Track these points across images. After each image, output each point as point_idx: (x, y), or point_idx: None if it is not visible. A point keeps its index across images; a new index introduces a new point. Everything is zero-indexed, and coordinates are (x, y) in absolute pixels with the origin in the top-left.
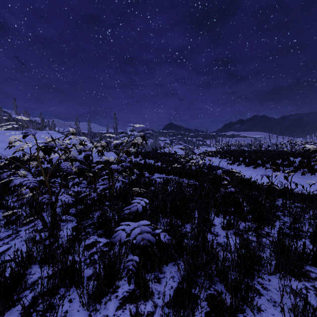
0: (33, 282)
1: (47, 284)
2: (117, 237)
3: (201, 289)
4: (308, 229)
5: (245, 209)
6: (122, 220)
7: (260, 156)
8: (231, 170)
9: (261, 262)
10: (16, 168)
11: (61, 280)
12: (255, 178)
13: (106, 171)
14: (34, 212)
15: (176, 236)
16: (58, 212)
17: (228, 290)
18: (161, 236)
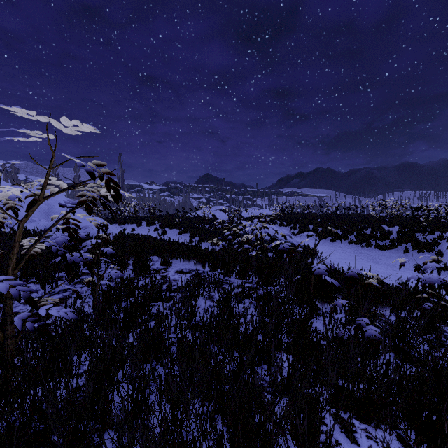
0: None
1: None
2: None
3: None
4: None
5: None
6: None
7: (339, 223)
8: None
9: None
10: None
11: None
12: (337, 257)
13: None
14: None
15: None
16: None
17: None
18: None
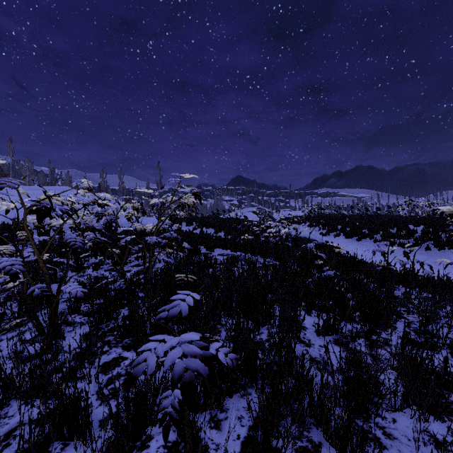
0: (8, 432)
1: (30, 437)
2: (141, 364)
3: (287, 443)
4: (447, 334)
5: (350, 302)
6: (155, 329)
7: (366, 223)
8: (328, 243)
9: (382, 391)
10: (5, 241)
11: (54, 429)
12: (360, 254)
13: (139, 245)
14: (26, 310)
15: (246, 349)
16: (63, 310)
17: (330, 441)
18: (221, 355)
